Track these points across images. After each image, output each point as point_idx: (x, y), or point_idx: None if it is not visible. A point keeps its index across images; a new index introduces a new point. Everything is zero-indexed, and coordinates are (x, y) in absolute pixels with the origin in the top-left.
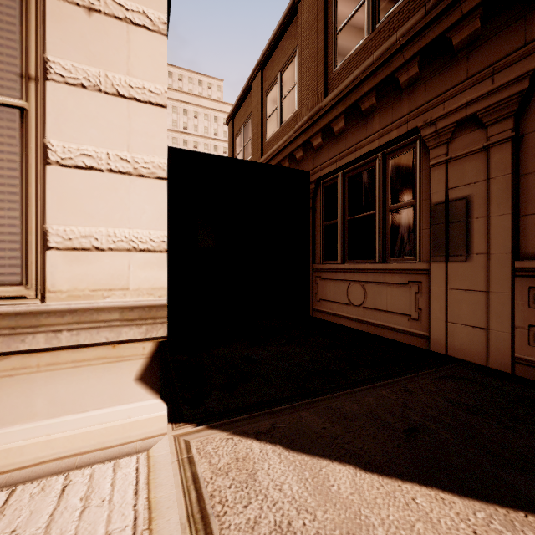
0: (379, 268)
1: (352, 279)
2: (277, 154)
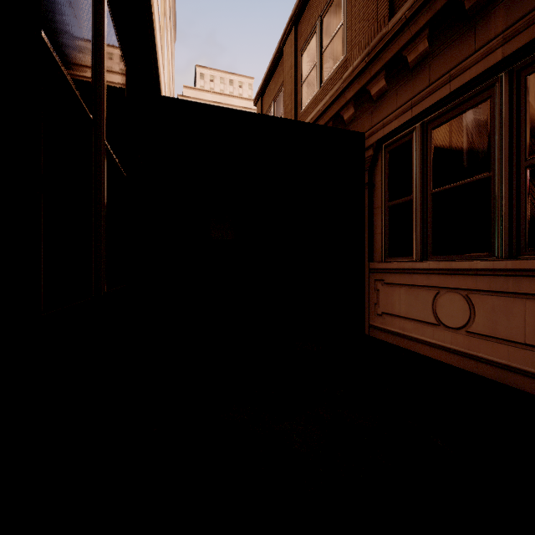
0: (506, 268)
1: (443, 285)
2: (317, 119)
